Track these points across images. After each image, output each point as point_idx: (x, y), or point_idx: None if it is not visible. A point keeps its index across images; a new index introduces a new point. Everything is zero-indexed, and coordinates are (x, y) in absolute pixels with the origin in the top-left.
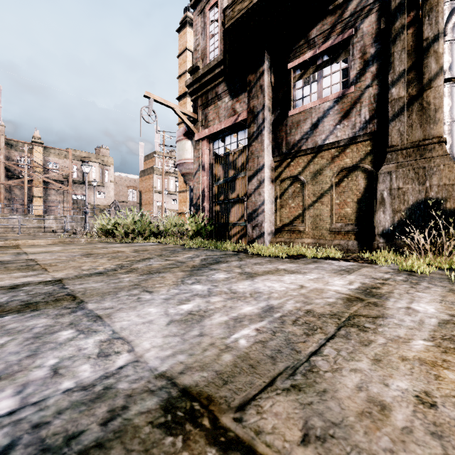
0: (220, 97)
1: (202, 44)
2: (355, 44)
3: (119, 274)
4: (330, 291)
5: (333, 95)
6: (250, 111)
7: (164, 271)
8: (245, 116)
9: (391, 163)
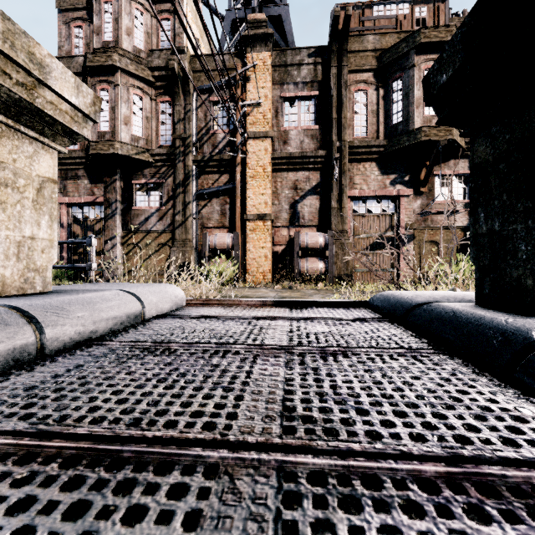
0: (80, 178)
1: None
2: (165, 187)
3: None
4: None
5: (155, 207)
6: (107, 200)
7: None
8: (102, 200)
9: (175, 246)
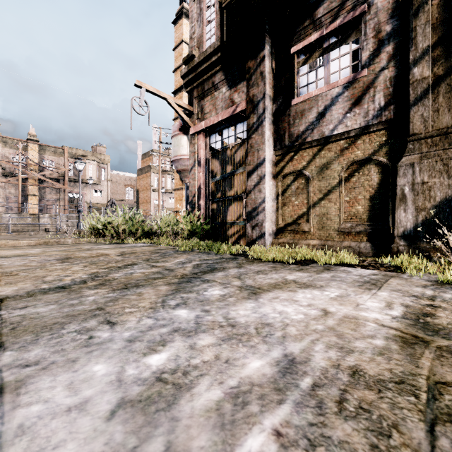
0: (217, 87)
1: (198, 31)
2: (367, 22)
3: (85, 290)
4: (368, 321)
5: (342, 80)
6: (250, 101)
7: (144, 285)
8: (244, 107)
9: (413, 153)
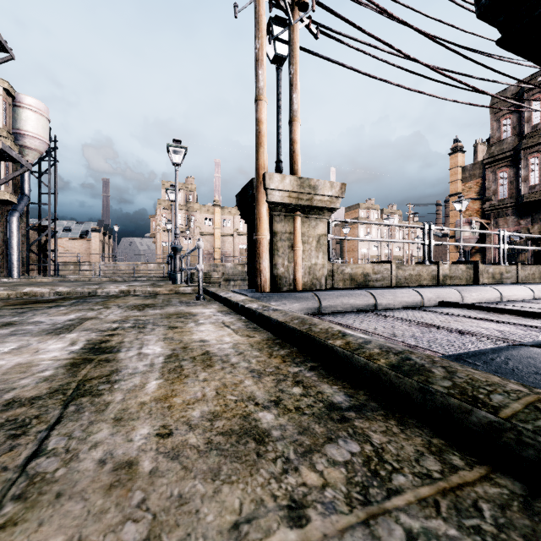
0: (508, 215)
1: (493, 187)
2: None
3: None
4: None
5: None
6: None
7: None
8: None
9: None
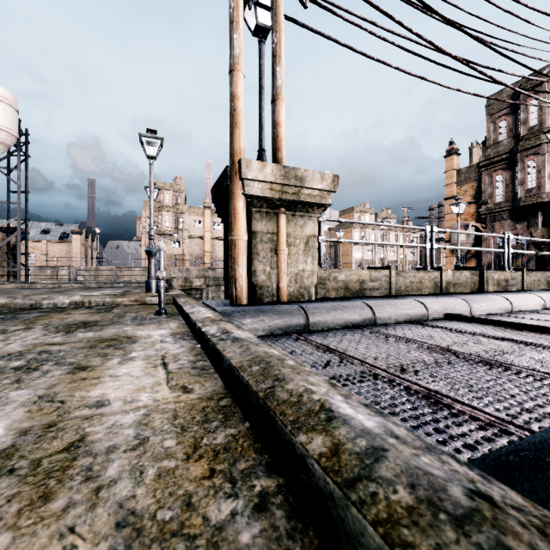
0: (504, 219)
1: (489, 191)
2: None
3: None
4: None
5: None
6: None
7: None
8: None
9: None
